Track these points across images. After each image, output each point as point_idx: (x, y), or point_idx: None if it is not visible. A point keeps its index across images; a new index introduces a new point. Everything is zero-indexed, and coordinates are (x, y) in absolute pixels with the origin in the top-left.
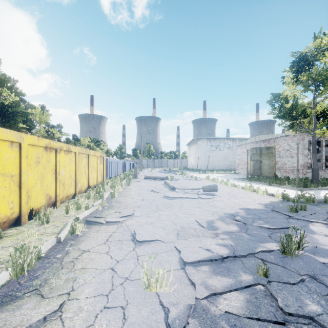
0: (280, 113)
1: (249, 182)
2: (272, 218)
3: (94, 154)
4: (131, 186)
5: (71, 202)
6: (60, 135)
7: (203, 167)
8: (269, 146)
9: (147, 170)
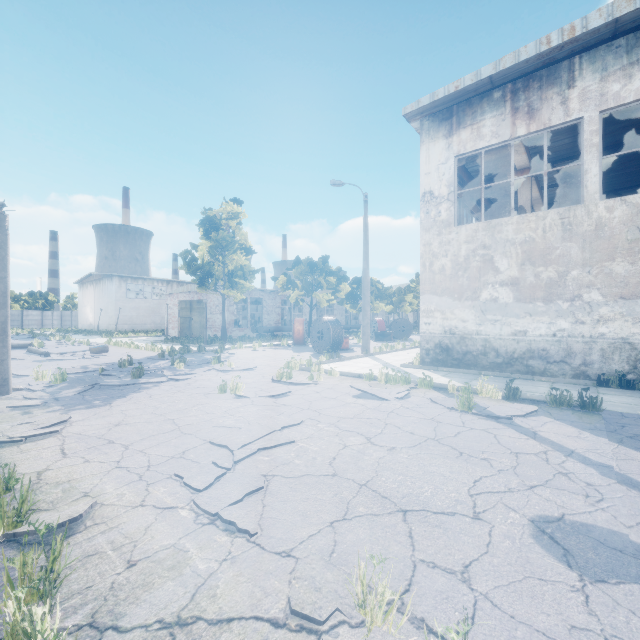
0: (189, 270)
1: (166, 344)
2: (140, 361)
3: None
4: None
5: None
6: None
7: (113, 327)
8: (201, 300)
9: None
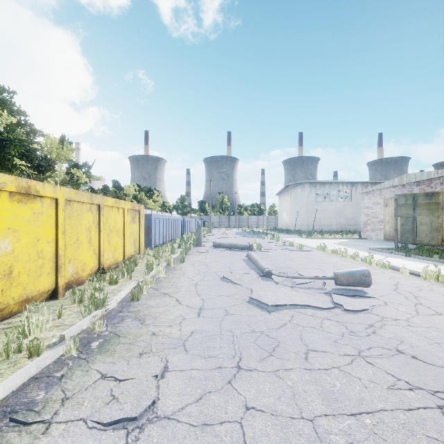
0: None
1: (407, 256)
2: None
3: (114, 205)
4: (187, 263)
5: (35, 312)
6: (86, 179)
7: (304, 227)
8: (431, 192)
9: (219, 232)
